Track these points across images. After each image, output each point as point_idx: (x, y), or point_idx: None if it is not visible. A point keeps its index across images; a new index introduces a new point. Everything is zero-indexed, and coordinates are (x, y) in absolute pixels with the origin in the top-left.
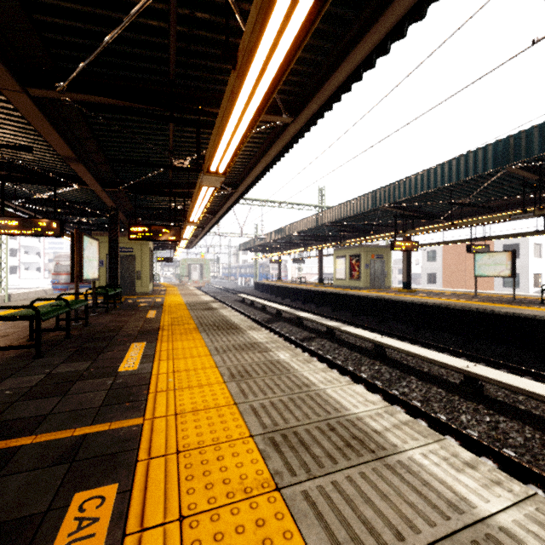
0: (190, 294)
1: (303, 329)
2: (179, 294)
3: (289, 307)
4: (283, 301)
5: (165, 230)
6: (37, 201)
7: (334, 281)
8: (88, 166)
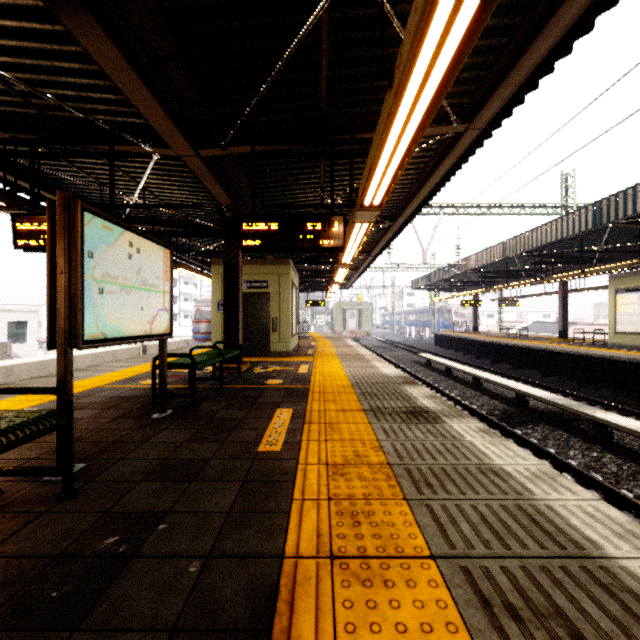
0: (352, 355)
1: (639, 465)
2: (335, 354)
3: (520, 382)
4: (493, 366)
5: (312, 224)
6: (128, 208)
7: (610, 336)
8: (147, 75)
